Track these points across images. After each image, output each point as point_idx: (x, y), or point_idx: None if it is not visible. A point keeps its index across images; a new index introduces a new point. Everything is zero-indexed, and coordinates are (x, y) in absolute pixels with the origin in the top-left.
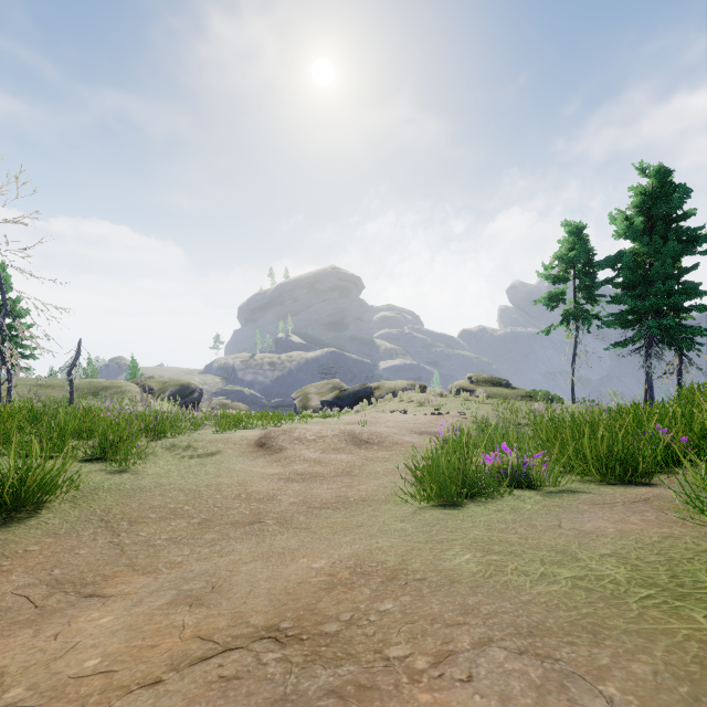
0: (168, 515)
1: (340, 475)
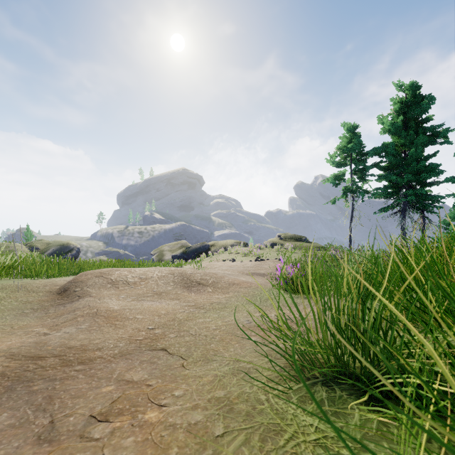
0: None
1: (132, 351)
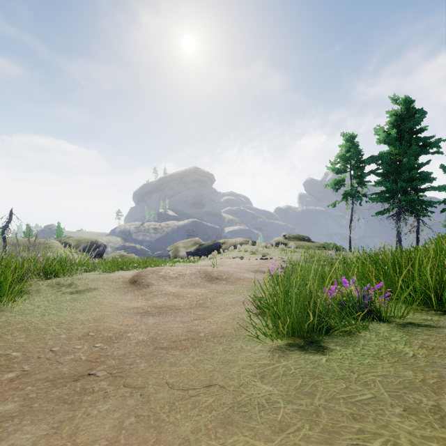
0: None
1: (194, 307)
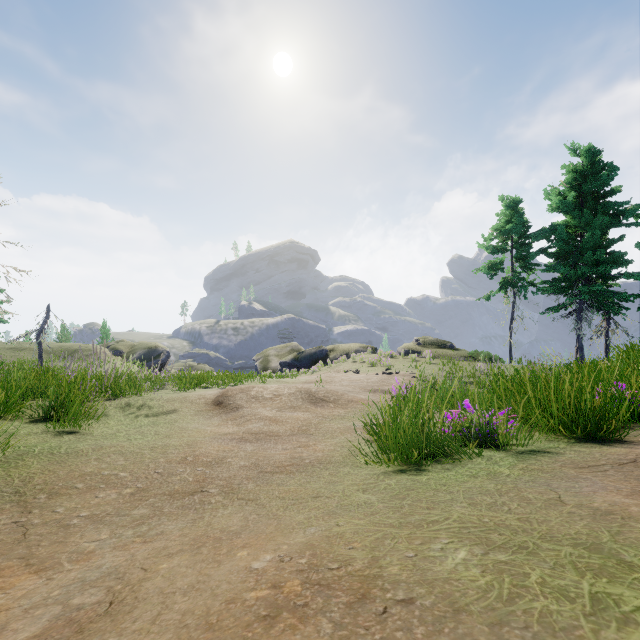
0: (98, 484)
1: (296, 434)
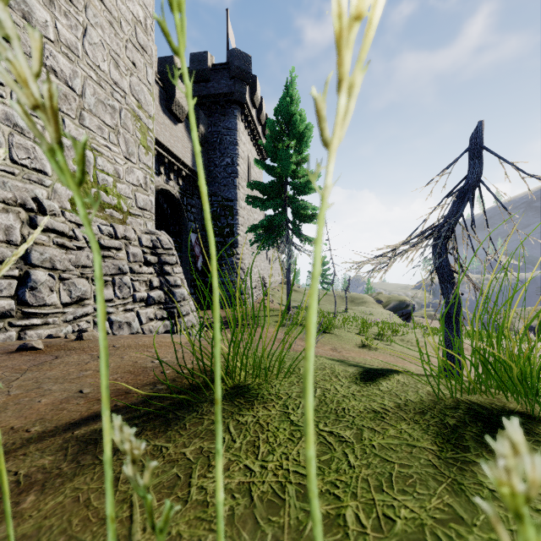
0: (406, 358)
1: None
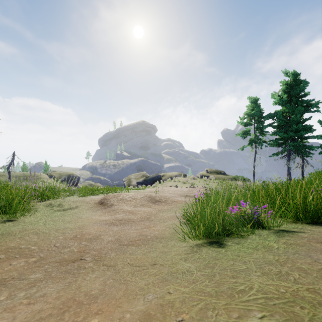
0: (15, 255)
1: (143, 220)
